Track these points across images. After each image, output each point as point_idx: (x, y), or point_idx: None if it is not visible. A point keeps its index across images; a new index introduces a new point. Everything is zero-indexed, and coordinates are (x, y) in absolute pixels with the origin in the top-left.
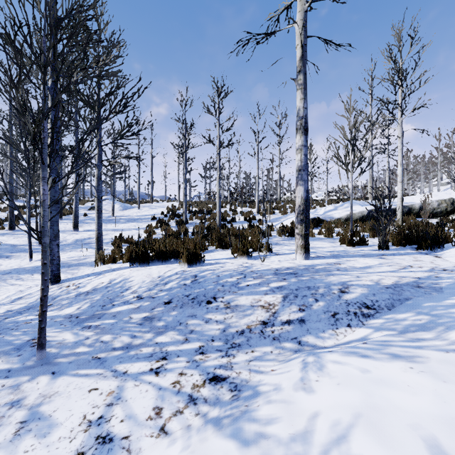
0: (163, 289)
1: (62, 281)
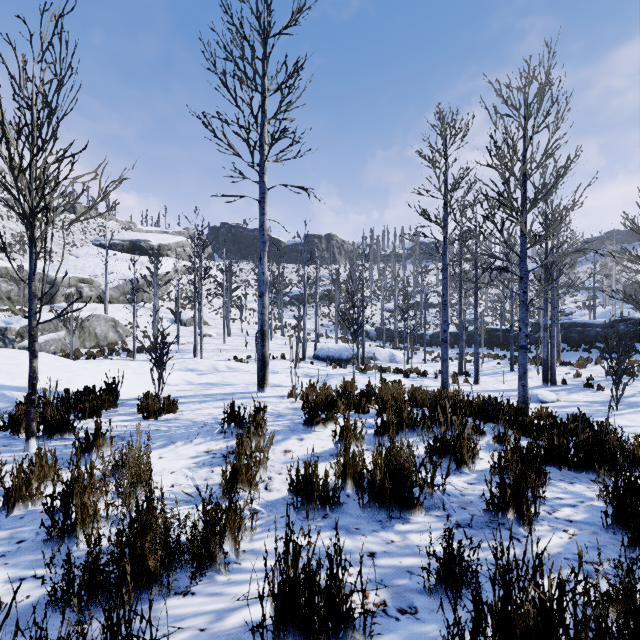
0: None
1: None
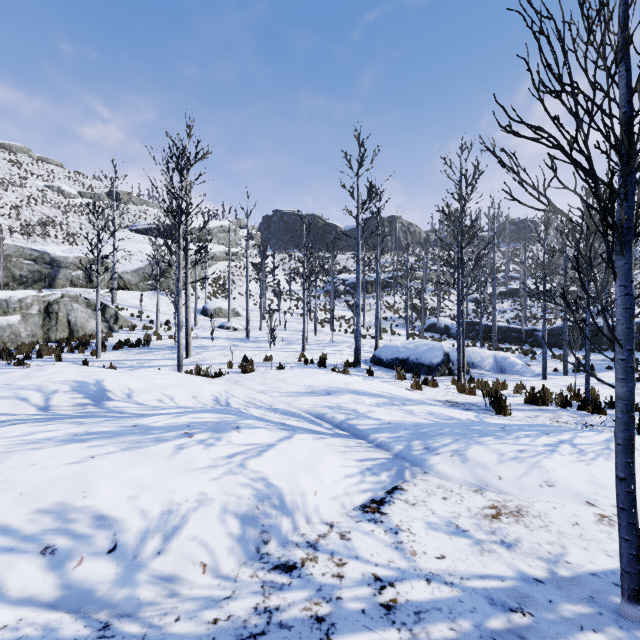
0: None
1: None
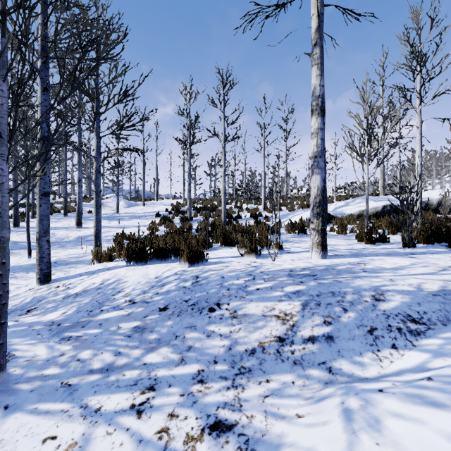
0: (160, 292)
1: (53, 281)
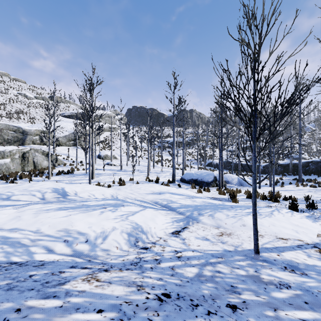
0: None
1: None
